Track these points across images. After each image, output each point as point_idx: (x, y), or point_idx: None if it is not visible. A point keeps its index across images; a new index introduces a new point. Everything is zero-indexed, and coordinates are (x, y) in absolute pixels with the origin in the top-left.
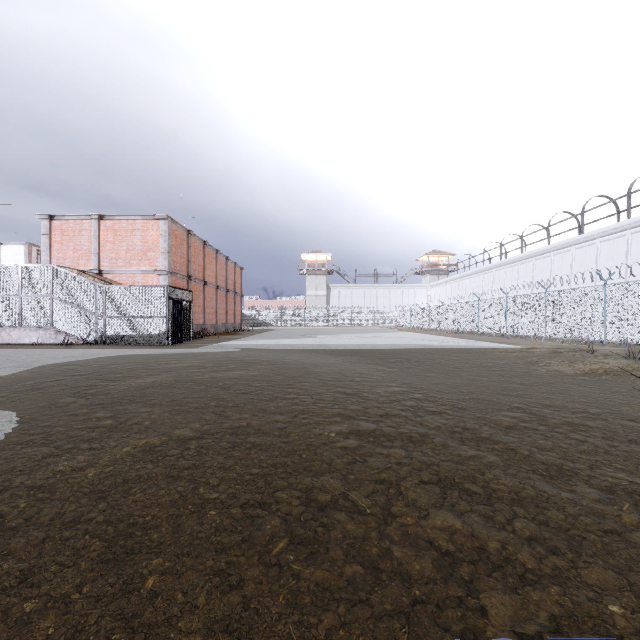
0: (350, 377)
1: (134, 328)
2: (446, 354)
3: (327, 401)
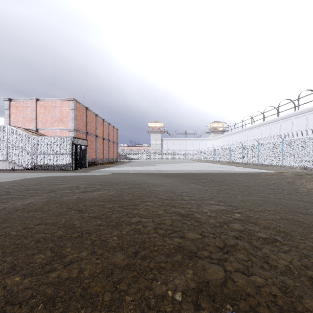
0: (180, 195)
1: (53, 160)
2: (233, 176)
3: (166, 226)
